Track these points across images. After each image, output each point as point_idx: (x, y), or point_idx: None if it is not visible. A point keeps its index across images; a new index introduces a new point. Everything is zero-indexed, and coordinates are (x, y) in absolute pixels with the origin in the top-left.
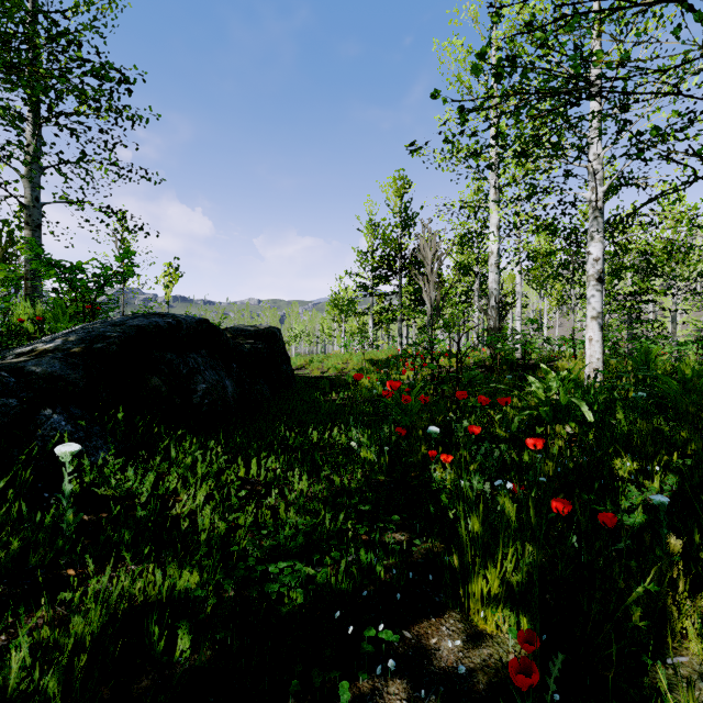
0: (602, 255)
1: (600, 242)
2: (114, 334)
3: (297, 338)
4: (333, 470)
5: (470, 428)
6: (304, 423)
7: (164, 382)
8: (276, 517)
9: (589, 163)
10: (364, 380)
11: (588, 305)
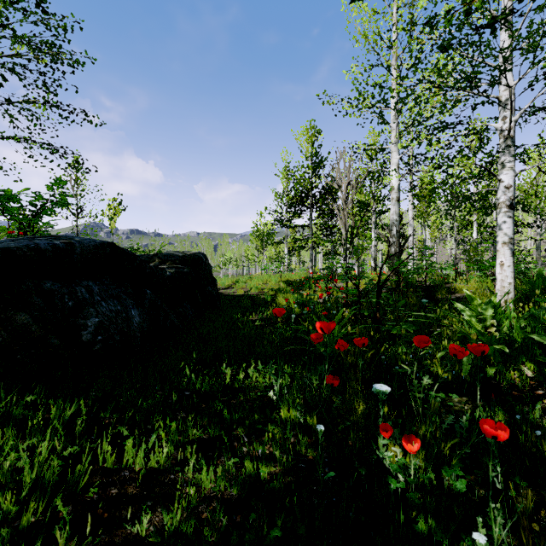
0: (513, 182)
1: (511, 169)
2: None
3: (226, 263)
4: (246, 435)
5: (490, 433)
6: (221, 352)
7: (35, 319)
8: None
9: (500, 93)
10: (281, 300)
11: (499, 231)
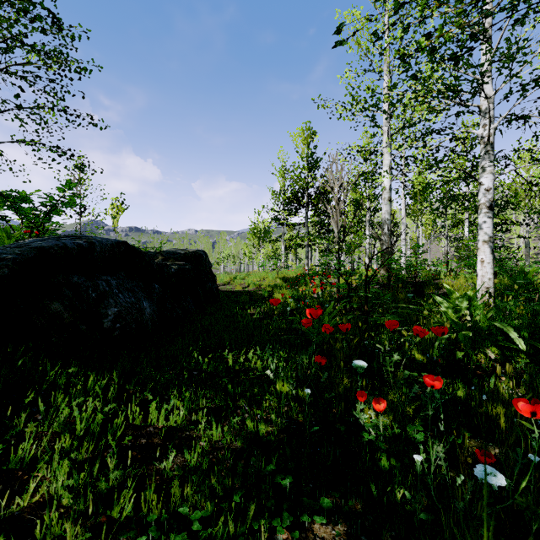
0: (493, 185)
1: (491, 173)
2: (10, 256)
3: (224, 260)
4: (247, 405)
5: (427, 383)
6: (223, 340)
7: (66, 308)
8: (169, 495)
9: (480, 102)
10: (277, 295)
11: (479, 231)
